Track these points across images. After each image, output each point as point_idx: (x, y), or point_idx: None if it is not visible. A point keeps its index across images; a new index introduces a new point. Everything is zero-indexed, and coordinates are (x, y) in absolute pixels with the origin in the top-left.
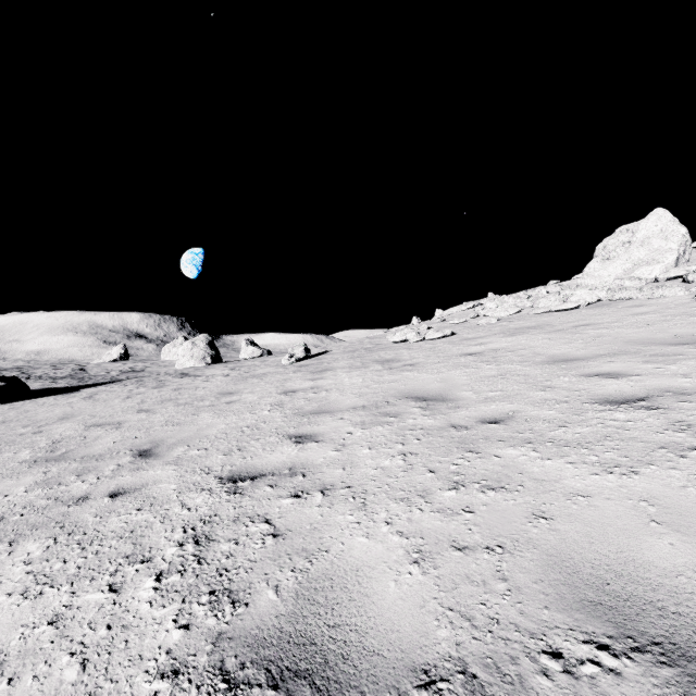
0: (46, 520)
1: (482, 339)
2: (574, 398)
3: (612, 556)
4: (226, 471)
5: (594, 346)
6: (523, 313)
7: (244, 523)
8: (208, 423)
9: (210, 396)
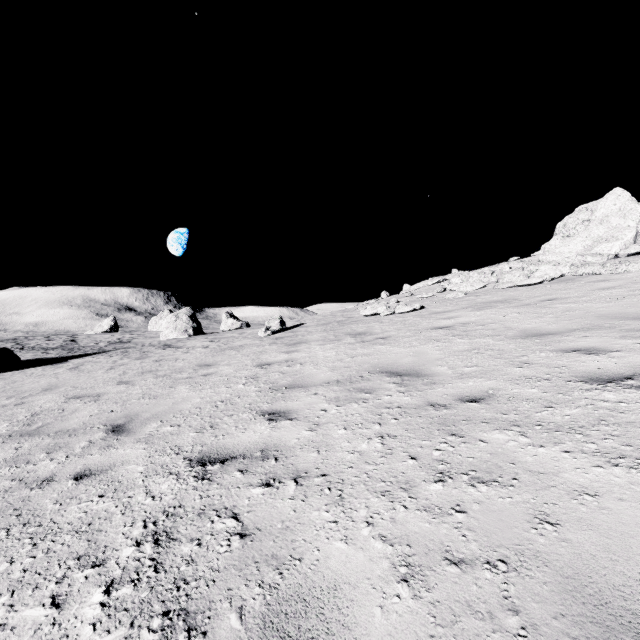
0: (4, 506)
1: (451, 313)
2: (556, 375)
3: None
4: (196, 451)
5: (565, 320)
6: (489, 288)
7: (209, 518)
8: (183, 397)
9: (188, 368)
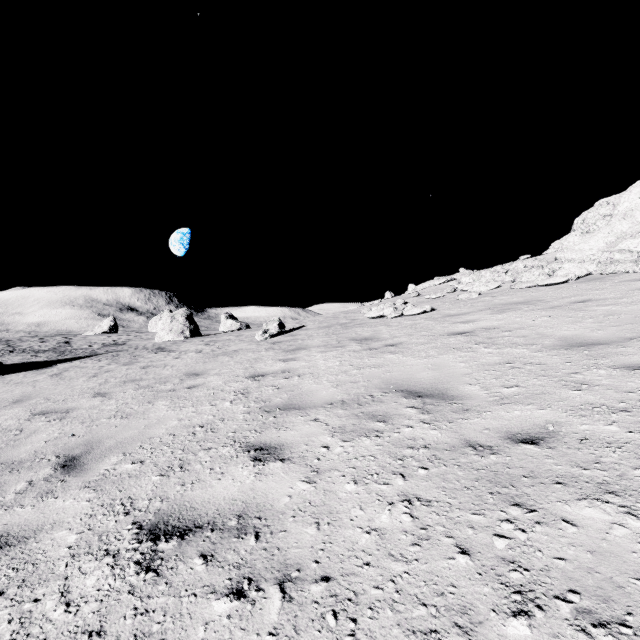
0: None
1: (467, 316)
2: (635, 404)
3: None
4: (152, 511)
5: (612, 326)
6: (505, 288)
7: None
8: (159, 417)
9: (175, 377)
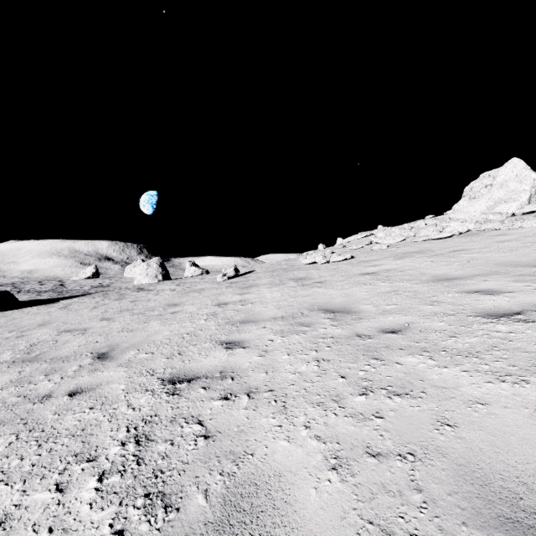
0: (13, 416)
1: (376, 262)
2: (459, 311)
3: (520, 467)
4: (167, 373)
5: (469, 267)
6: (408, 241)
7: (179, 424)
8: (155, 330)
9: (159, 307)
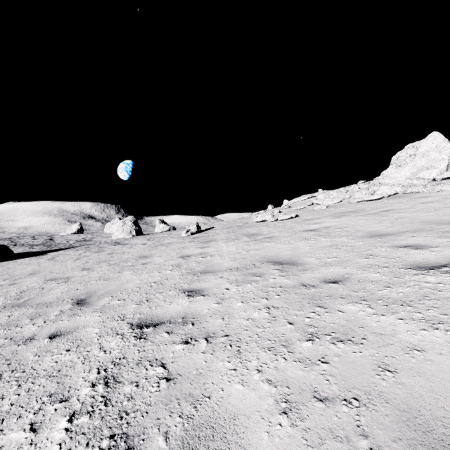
0: None
1: (317, 220)
2: (392, 264)
3: None
4: (136, 318)
5: (398, 225)
6: (344, 202)
7: (144, 366)
8: (128, 279)
9: (132, 258)
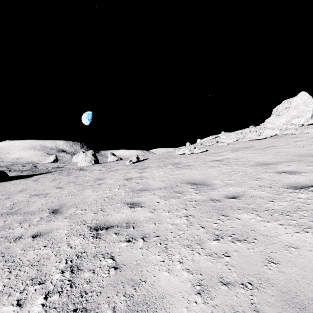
0: None
1: (221, 153)
2: (274, 185)
3: None
4: (93, 223)
5: (278, 157)
6: (239, 141)
7: (99, 258)
8: (88, 195)
9: (91, 180)
